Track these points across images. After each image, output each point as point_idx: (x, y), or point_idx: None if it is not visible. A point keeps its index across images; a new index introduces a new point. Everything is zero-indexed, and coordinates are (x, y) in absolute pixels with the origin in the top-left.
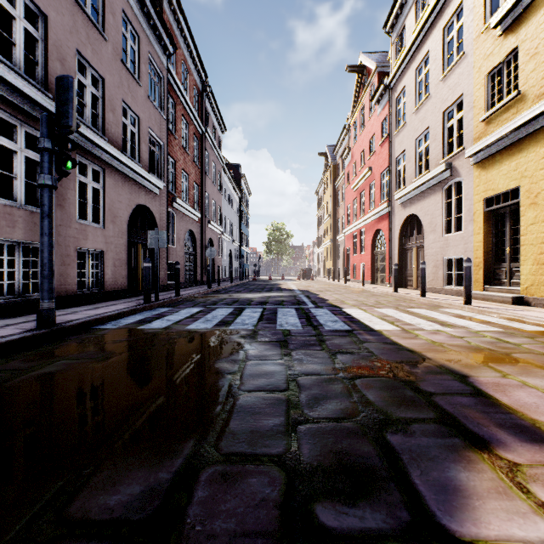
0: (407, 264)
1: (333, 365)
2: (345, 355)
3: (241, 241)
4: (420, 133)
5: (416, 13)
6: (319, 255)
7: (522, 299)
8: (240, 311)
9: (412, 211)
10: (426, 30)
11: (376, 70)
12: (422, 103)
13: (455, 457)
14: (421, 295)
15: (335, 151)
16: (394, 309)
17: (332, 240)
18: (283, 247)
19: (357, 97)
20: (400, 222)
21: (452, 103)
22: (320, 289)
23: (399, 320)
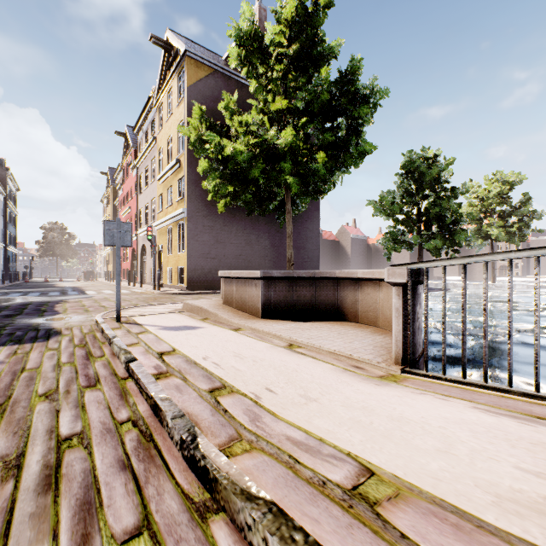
0: (145, 270)
1: (63, 297)
2: (69, 296)
3: (7, 242)
4: (146, 203)
5: (146, 139)
6: (104, 258)
7: (163, 285)
8: (28, 294)
9: (144, 242)
10: (147, 154)
11: (133, 147)
12: (146, 189)
13: (74, 299)
14: (134, 285)
15: (115, 176)
16: (110, 290)
17: (113, 248)
18: (64, 248)
19: (126, 151)
20: (141, 247)
21: (153, 198)
22: (88, 286)
23: (103, 292)
